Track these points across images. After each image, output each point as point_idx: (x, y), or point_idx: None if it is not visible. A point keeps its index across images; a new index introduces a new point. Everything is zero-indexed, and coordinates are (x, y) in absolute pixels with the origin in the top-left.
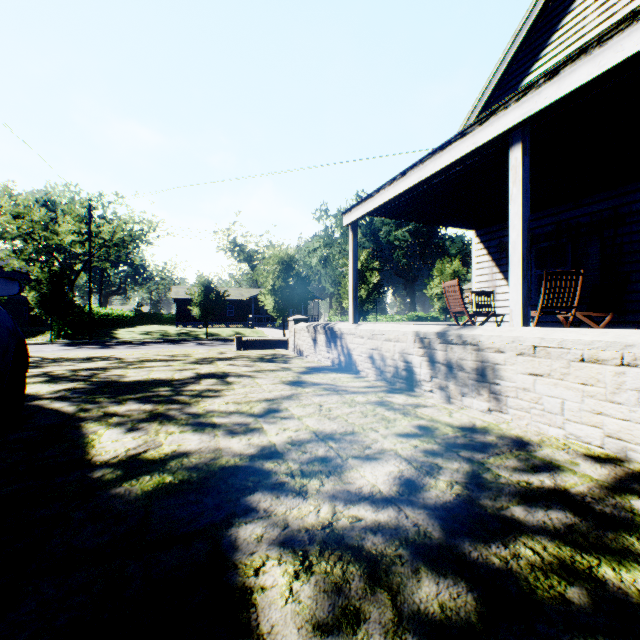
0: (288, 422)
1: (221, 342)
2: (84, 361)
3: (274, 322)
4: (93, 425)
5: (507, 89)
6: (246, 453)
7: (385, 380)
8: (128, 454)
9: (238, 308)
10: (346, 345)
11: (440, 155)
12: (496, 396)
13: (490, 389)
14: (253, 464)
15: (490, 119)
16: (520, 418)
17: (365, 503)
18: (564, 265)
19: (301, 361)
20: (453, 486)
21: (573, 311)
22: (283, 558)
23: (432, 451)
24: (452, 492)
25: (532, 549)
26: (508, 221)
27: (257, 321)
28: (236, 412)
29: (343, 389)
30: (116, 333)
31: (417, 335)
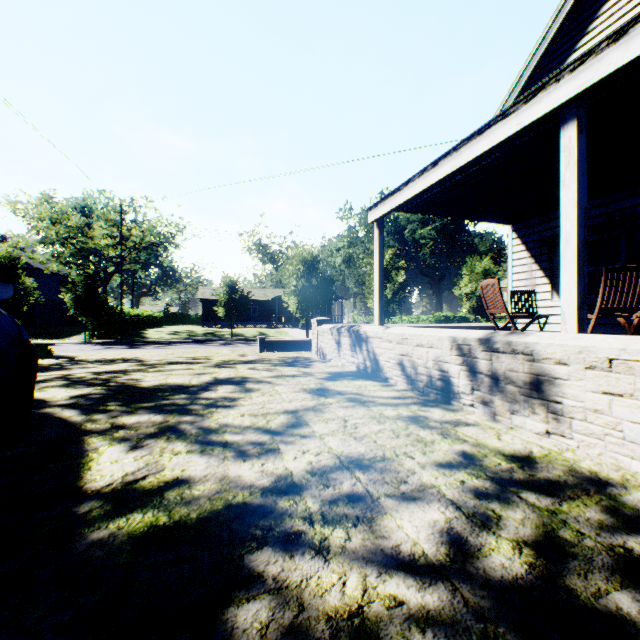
0: (308, 442)
1: (245, 342)
2: (107, 363)
3: (298, 322)
4: (96, 440)
5: (548, 70)
6: (257, 484)
7: (416, 390)
8: (124, 481)
9: (262, 308)
10: (372, 349)
11: (477, 140)
12: (556, 417)
13: (548, 408)
14: (264, 501)
15: (538, 95)
16: (590, 446)
17: (405, 573)
18: (616, 261)
19: (324, 365)
20: (522, 549)
21: (639, 313)
22: None
23: (484, 490)
24: (522, 560)
25: None
26: (549, 214)
27: (281, 321)
28: (251, 427)
29: (370, 400)
30: (146, 333)
31: (455, 341)
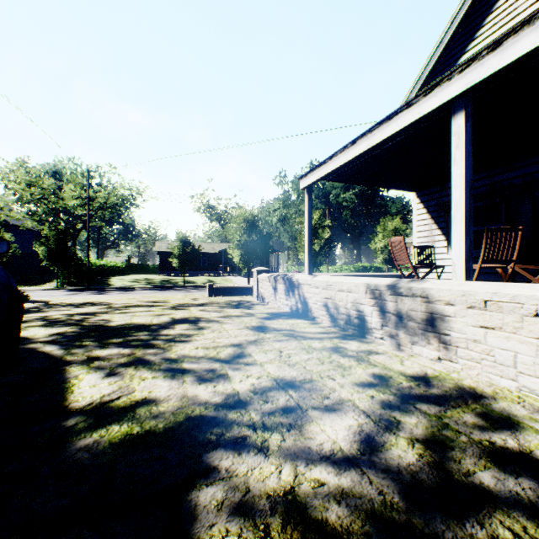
0: (251, 368)
1: (196, 288)
2: (79, 306)
3: (240, 271)
4: (76, 369)
5: (445, 67)
6: (211, 402)
7: (338, 326)
8: (102, 401)
9: (210, 260)
10: (303, 294)
11: (387, 124)
12: (446, 346)
13: (440, 339)
14: (217, 414)
15: (434, 90)
16: (470, 368)
17: (327, 463)
18: (497, 222)
19: (263, 307)
20: (414, 444)
21: (512, 264)
22: (243, 533)
23: (389, 402)
24: (414, 452)
25: (511, 530)
26: (446, 183)
27: (226, 271)
28: (204, 357)
29: (301, 335)
30: (110, 281)
31: (368, 287)
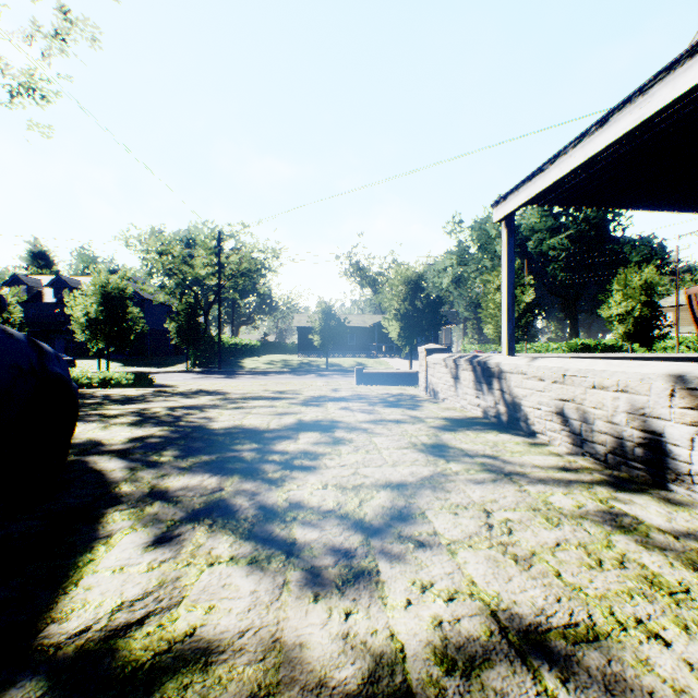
0: (428, 560)
1: (341, 373)
2: (189, 396)
3: (399, 351)
4: (118, 517)
5: None
6: (332, 685)
7: (592, 456)
8: (108, 625)
9: (360, 336)
10: (509, 389)
11: (686, 67)
12: None
13: None
14: None
15: None
16: None
17: None
18: None
19: (436, 407)
20: None
21: None
22: None
23: None
24: None
25: None
26: None
27: (380, 350)
28: (334, 512)
29: (518, 470)
30: (243, 362)
31: (681, 383)
